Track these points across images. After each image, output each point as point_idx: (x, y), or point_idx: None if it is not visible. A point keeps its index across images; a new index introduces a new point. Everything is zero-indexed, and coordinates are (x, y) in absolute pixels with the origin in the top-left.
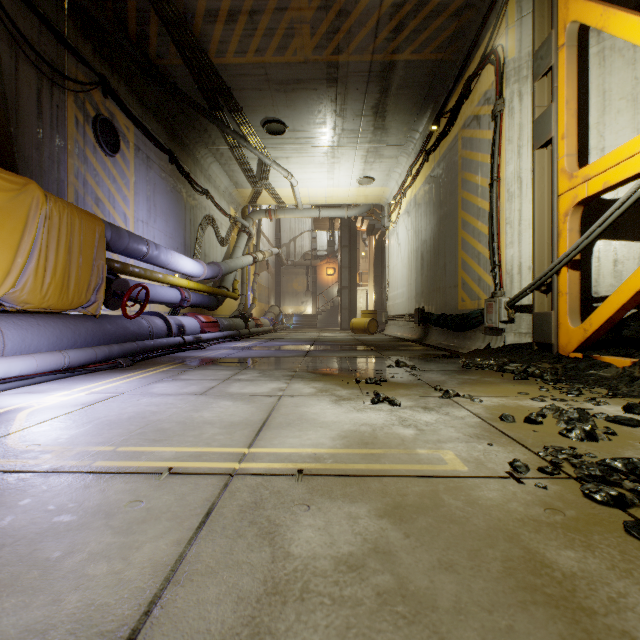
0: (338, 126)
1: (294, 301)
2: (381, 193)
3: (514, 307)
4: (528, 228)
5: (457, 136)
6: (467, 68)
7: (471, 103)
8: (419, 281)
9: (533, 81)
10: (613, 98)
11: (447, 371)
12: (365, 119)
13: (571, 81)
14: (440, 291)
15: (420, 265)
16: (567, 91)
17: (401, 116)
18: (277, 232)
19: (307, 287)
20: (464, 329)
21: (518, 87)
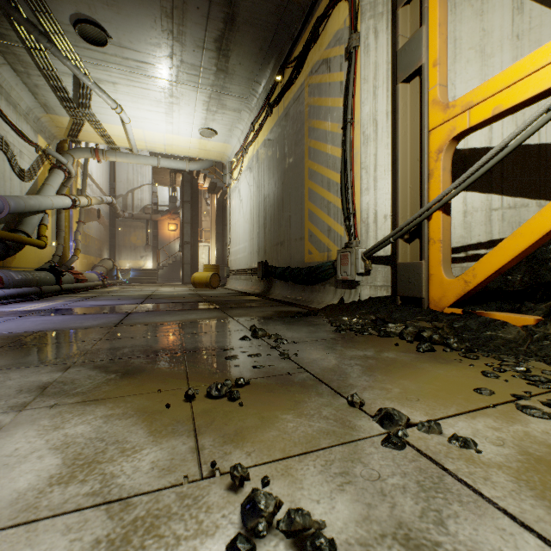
0: (176, 55)
1: (132, 255)
2: (223, 150)
3: (370, 258)
4: (384, 174)
5: (304, 84)
6: (315, 12)
7: (320, 47)
8: (262, 235)
9: (397, 6)
10: (463, 47)
11: (325, 341)
12: (207, 54)
13: (443, 3)
14: (285, 244)
15: (263, 219)
16: (440, 12)
17: (245, 61)
18: (112, 181)
19: (147, 241)
20: (312, 282)
21: (374, 23)
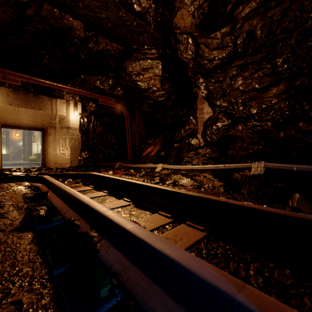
0: None
1: None
2: None
3: None
4: None
5: None
6: None
7: None
8: None
9: None
10: None
11: None
12: None
13: None
14: None
15: None
16: None
17: None
18: None
19: (3, 141)
20: None
21: None
